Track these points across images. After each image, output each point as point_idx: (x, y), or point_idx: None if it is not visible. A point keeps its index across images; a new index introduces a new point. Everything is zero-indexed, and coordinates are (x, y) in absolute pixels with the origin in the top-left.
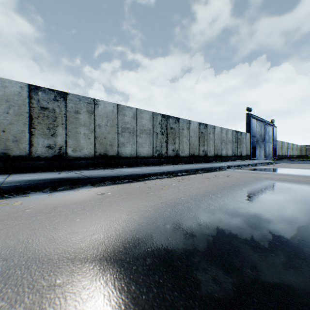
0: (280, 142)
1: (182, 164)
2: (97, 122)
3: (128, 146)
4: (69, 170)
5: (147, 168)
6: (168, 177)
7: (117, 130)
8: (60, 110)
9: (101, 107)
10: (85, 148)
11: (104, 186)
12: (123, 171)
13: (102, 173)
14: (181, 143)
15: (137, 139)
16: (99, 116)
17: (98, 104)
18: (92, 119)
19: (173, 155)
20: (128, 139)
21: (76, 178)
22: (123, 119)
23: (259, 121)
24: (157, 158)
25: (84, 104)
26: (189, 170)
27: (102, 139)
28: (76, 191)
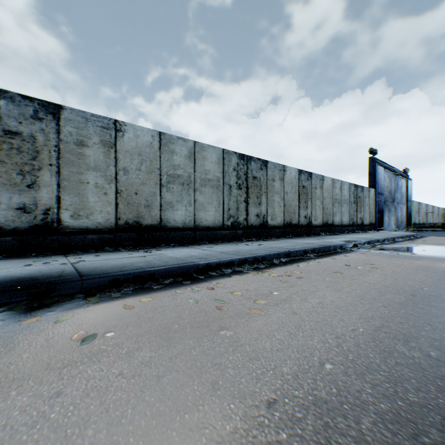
0: (416, 203)
1: (272, 239)
2: (121, 163)
3: (180, 207)
4: (65, 253)
5: (213, 248)
6: (256, 269)
7: (159, 178)
8: (46, 138)
9: (130, 136)
10: (97, 211)
11: (114, 299)
12: (167, 257)
13: (123, 261)
14: (270, 204)
15: (196, 195)
16: (124, 153)
17: (122, 130)
18: (112, 158)
19: (258, 224)
20: (179, 195)
21: (51, 278)
22: (171, 159)
23: (388, 170)
24: (231, 229)
25: (95, 129)
26: (292, 252)
27: (132, 195)
28: (27, 323)
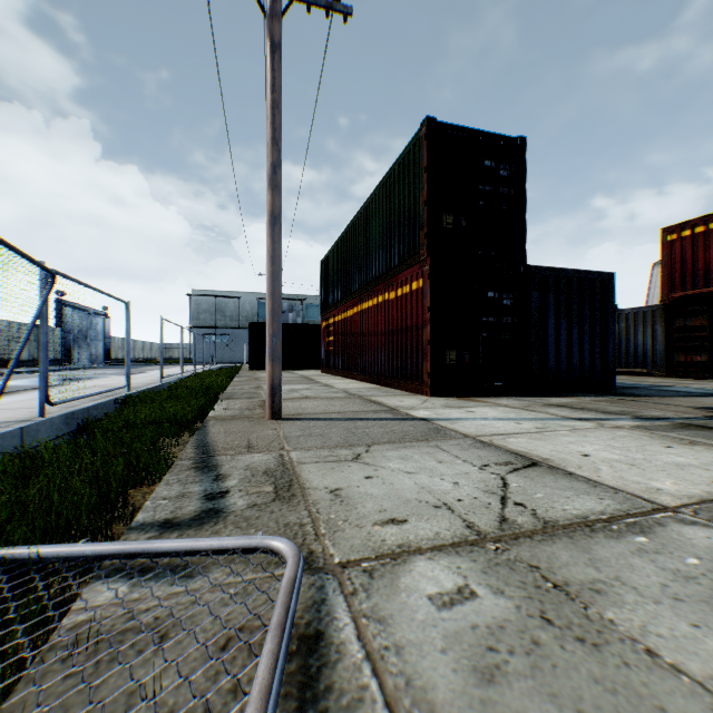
0: (122, 340)
1: None
2: None
3: None
4: None
5: None
6: None
7: None
8: None
9: None
10: None
11: None
12: None
13: None
14: None
15: None
16: None
17: None
18: None
19: None
20: None
21: None
22: None
23: (82, 310)
24: None
25: None
26: None
27: None
28: None
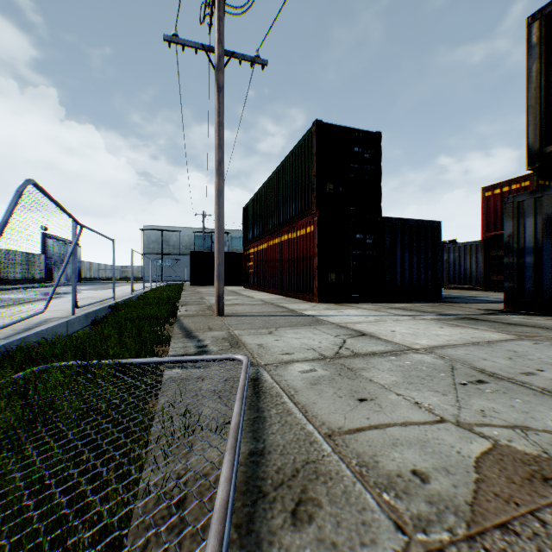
0: (89, 263)
1: None
2: None
3: None
4: None
5: None
6: None
7: None
8: None
9: None
10: None
11: None
12: None
13: None
14: None
15: None
16: None
17: None
18: None
19: None
20: None
21: None
22: None
23: (60, 241)
24: None
25: None
26: None
27: None
28: None
